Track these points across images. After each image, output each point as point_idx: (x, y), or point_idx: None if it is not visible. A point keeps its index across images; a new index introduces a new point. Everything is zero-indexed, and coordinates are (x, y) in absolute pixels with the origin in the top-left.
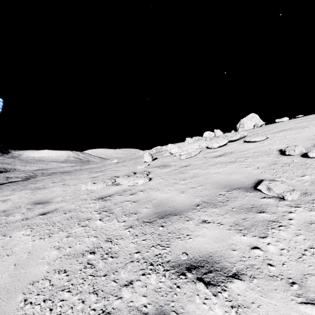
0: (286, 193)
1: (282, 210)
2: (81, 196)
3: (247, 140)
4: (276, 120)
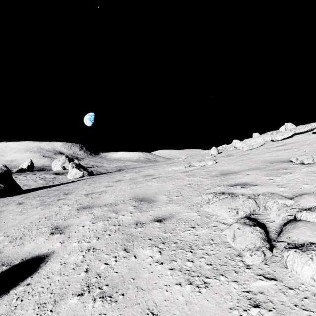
0: (304, 159)
1: (298, 168)
2: (170, 172)
3: (314, 131)
4: None
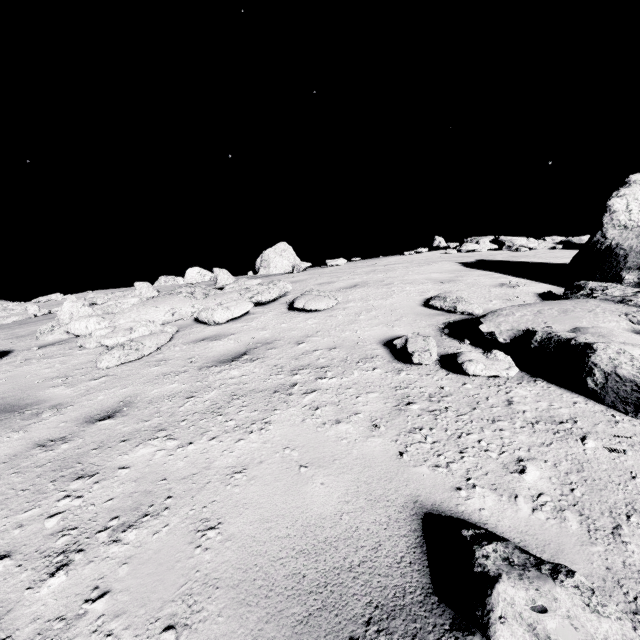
0: None
1: None
2: None
3: (298, 305)
4: (328, 261)
